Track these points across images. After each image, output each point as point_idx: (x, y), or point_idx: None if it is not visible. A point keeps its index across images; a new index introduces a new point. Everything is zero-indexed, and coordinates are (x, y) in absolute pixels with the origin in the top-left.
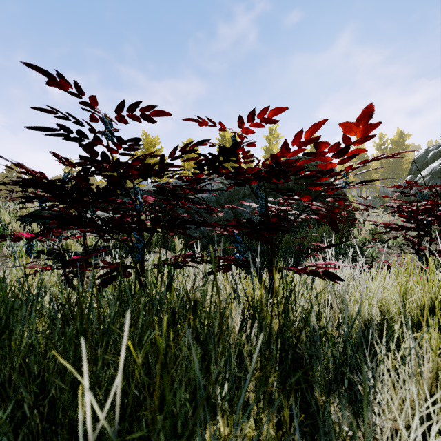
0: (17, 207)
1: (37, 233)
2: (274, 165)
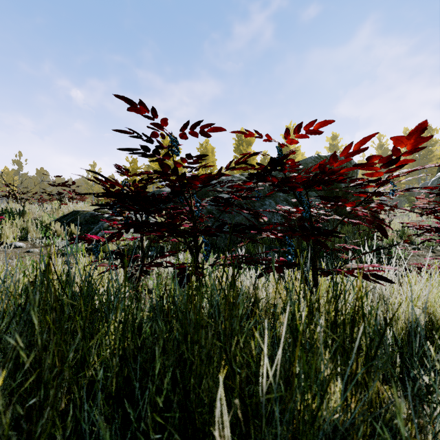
0: (53, 208)
1: (75, 233)
2: (321, 173)
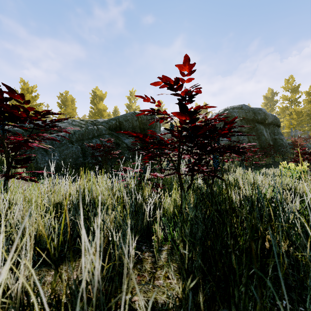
0: None
1: None
2: None
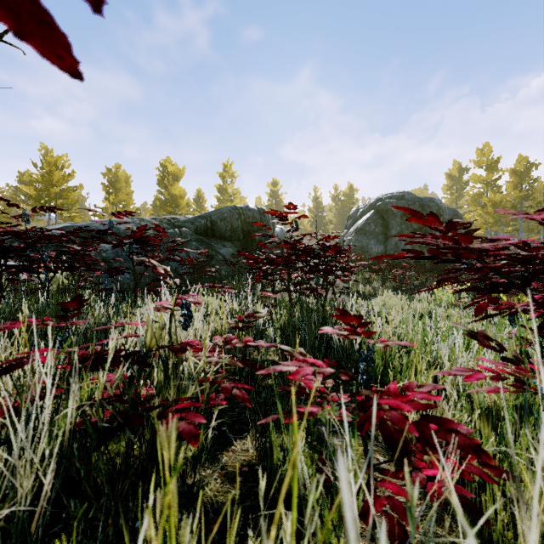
0: None
1: None
2: (130, 238)
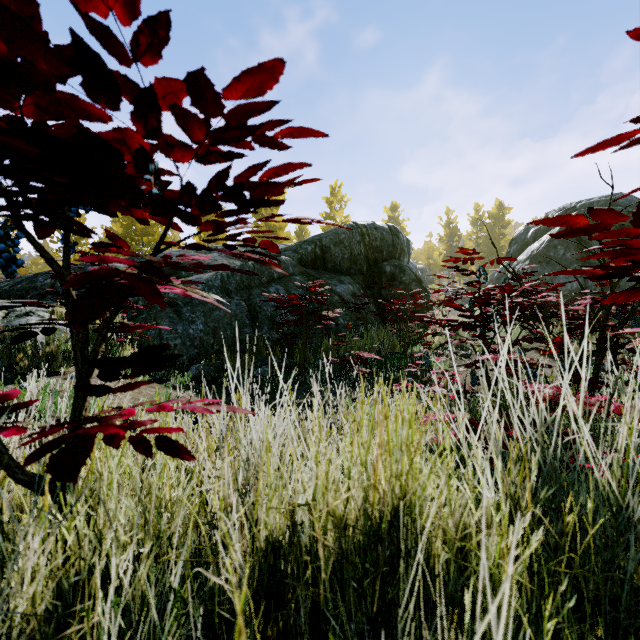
0: None
1: None
2: None
